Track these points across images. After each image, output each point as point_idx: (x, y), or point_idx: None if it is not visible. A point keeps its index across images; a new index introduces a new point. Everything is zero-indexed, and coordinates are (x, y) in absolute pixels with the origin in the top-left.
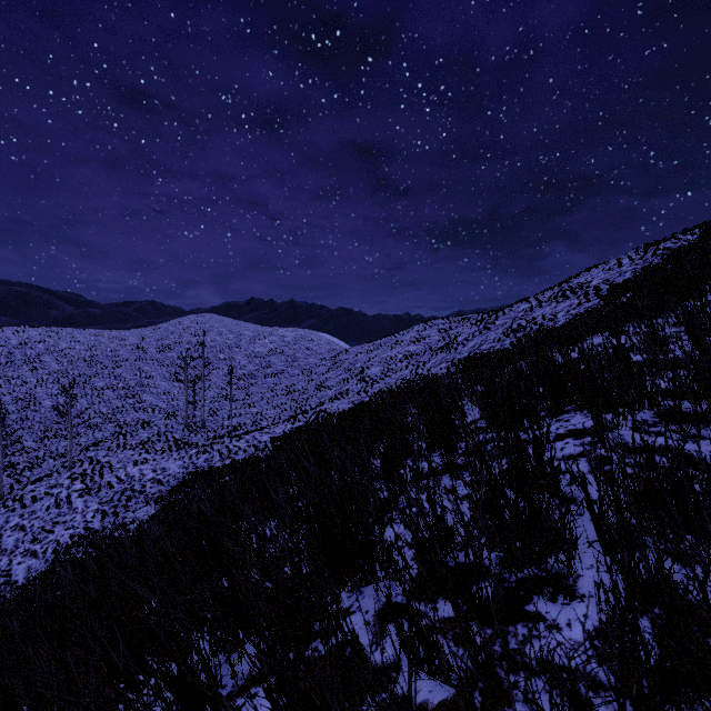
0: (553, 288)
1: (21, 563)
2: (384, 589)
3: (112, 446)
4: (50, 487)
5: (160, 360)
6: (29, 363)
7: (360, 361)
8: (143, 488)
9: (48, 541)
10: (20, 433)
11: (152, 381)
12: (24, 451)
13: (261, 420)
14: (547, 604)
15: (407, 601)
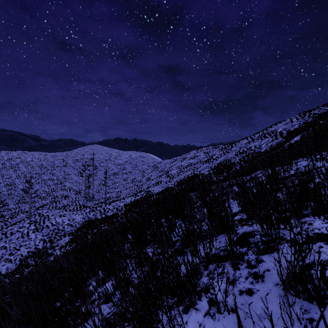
0: (259, 132)
1: (4, 265)
2: None
3: (50, 207)
4: (19, 227)
5: (73, 166)
6: (12, 168)
7: (167, 167)
8: (63, 228)
9: (17, 254)
10: (7, 201)
11: (70, 176)
12: (9, 209)
13: (120, 195)
14: None
15: None
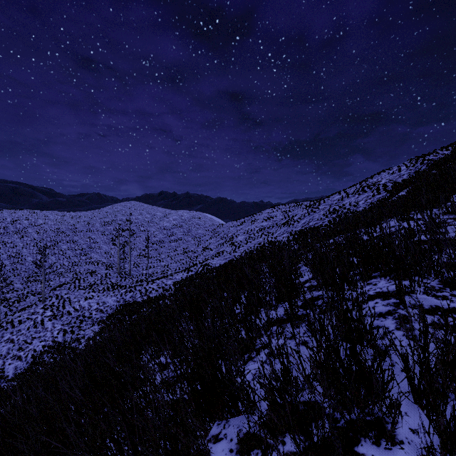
0: (356, 185)
1: (11, 364)
2: (245, 420)
3: (71, 287)
4: (30, 314)
5: (102, 231)
6: (18, 233)
7: (231, 232)
8: (91, 315)
9: (28, 349)
10: (12, 279)
11: (97, 245)
12: (15, 290)
13: (167, 270)
14: (372, 447)
15: (262, 455)
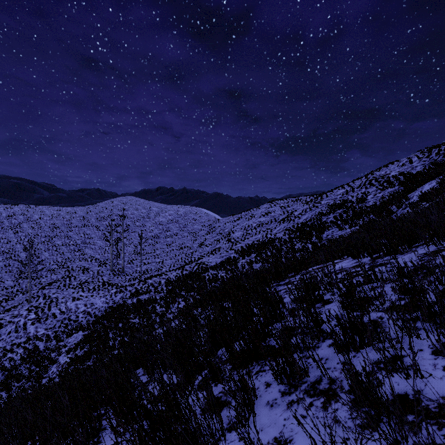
0: (361, 178)
1: None
2: None
3: (61, 285)
4: (13, 317)
5: (98, 226)
6: (13, 229)
7: (227, 228)
8: (77, 318)
9: (6, 358)
10: (4, 275)
11: (92, 240)
12: (5, 288)
13: (162, 267)
14: None
15: None
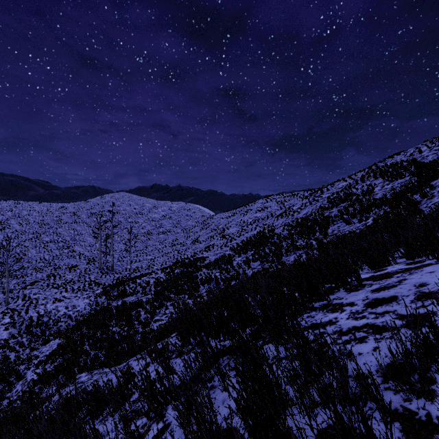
0: (365, 170)
1: None
2: None
3: (44, 285)
4: None
5: (88, 223)
6: (0, 225)
7: (222, 224)
8: (56, 322)
9: None
10: None
11: (82, 237)
12: None
13: (153, 265)
14: None
15: None
